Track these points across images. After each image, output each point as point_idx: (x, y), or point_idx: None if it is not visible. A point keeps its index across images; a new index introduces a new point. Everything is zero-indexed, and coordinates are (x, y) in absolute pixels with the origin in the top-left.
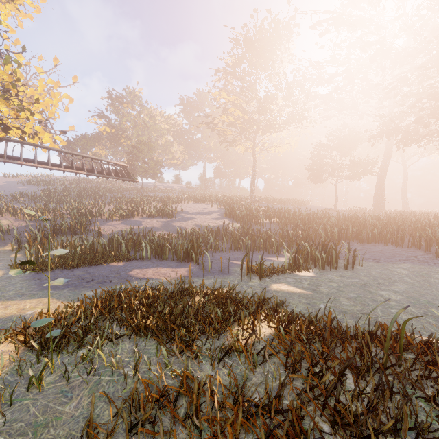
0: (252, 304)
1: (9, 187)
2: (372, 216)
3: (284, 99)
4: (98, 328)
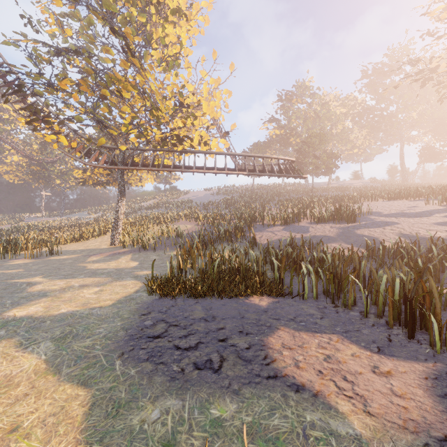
0: None
1: (205, 198)
2: None
3: None
4: None
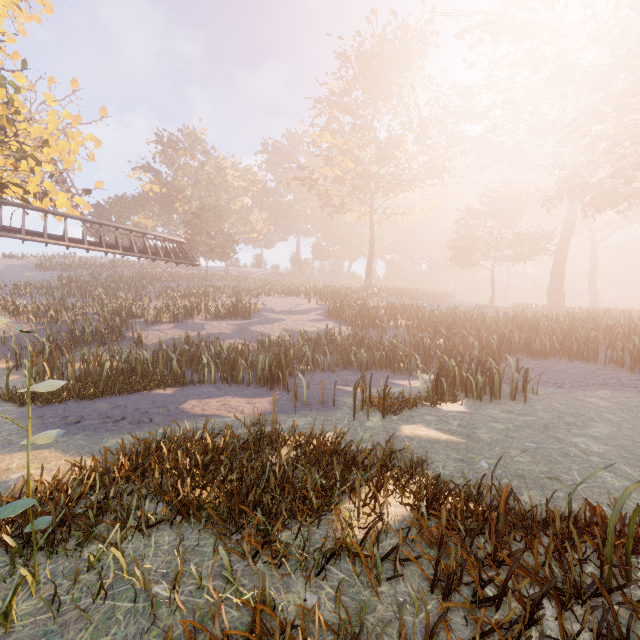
0: (372, 462)
1: (11, 273)
2: (547, 316)
3: (416, 142)
4: (121, 506)
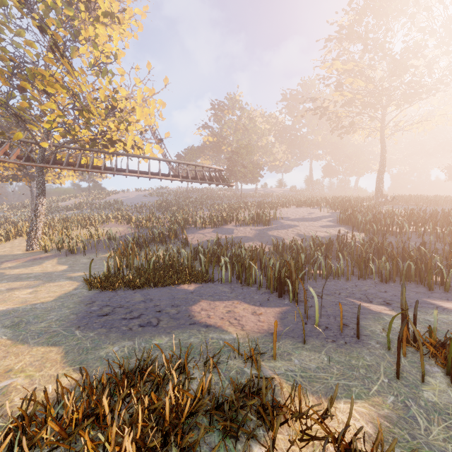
0: None
1: (137, 199)
2: None
3: (438, 45)
4: None
